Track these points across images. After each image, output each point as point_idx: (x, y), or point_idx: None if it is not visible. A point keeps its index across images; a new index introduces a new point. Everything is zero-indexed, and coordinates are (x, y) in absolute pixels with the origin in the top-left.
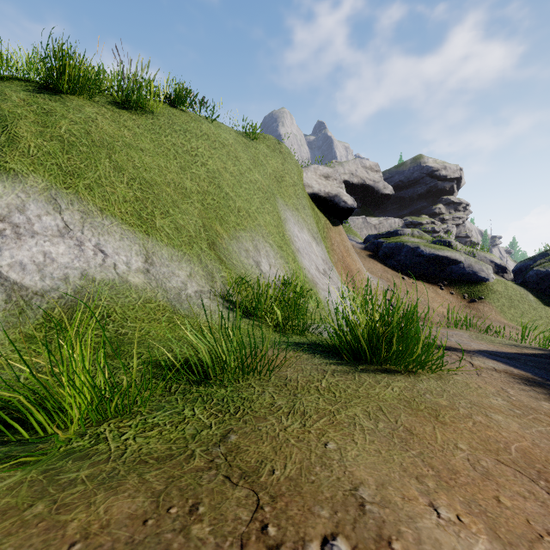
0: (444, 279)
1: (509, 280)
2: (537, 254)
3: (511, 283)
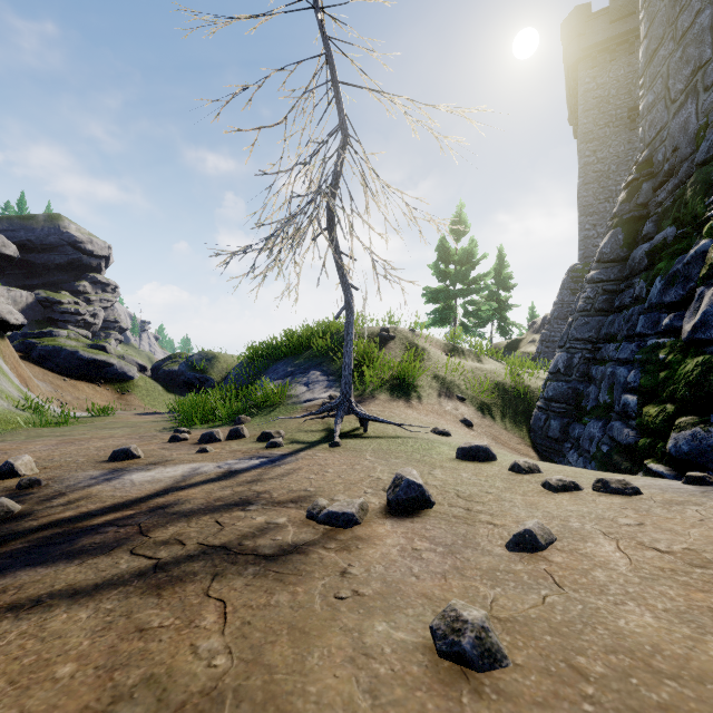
0: (102, 379)
1: (149, 376)
2: (166, 357)
3: (150, 379)
